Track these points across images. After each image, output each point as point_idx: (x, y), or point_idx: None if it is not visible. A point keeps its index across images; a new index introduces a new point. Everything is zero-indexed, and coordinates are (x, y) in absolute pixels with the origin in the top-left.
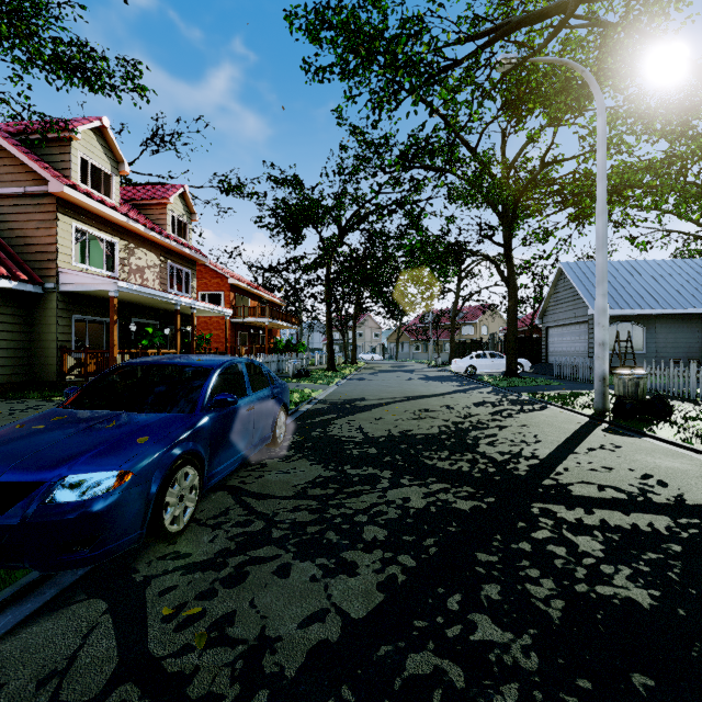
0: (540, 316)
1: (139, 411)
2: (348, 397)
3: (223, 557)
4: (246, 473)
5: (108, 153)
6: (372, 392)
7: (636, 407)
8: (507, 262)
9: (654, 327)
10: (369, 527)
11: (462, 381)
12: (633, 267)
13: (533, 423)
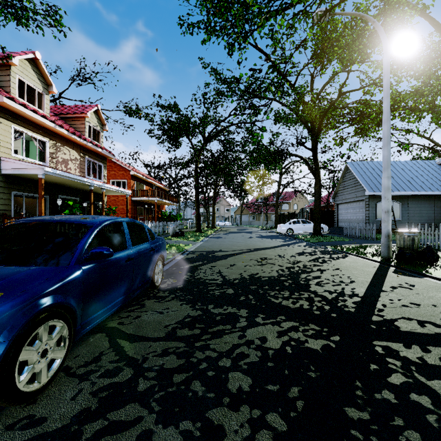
0: (333, 197)
1: (10, 265)
2: (210, 249)
3: (79, 423)
4: (126, 313)
5: (40, 77)
6: (226, 246)
7: (414, 255)
8: (314, 160)
9: (406, 203)
10: (233, 373)
11: (285, 238)
12: (392, 165)
13: (343, 268)
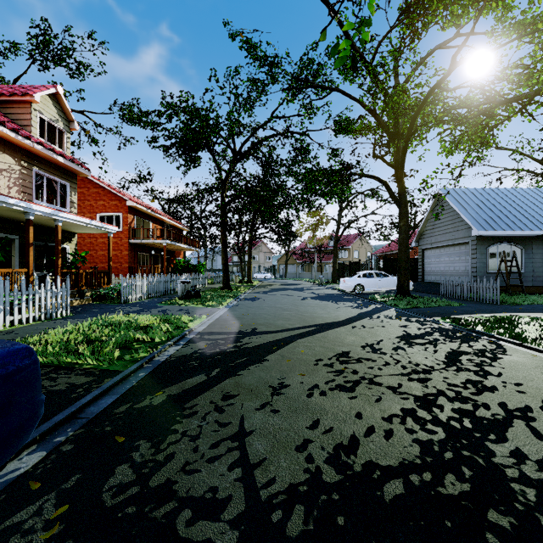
0: (416, 239)
1: None
2: (235, 328)
3: None
4: None
5: None
6: (265, 318)
7: None
8: (398, 183)
9: (531, 248)
10: None
11: (355, 300)
12: (504, 193)
13: None
